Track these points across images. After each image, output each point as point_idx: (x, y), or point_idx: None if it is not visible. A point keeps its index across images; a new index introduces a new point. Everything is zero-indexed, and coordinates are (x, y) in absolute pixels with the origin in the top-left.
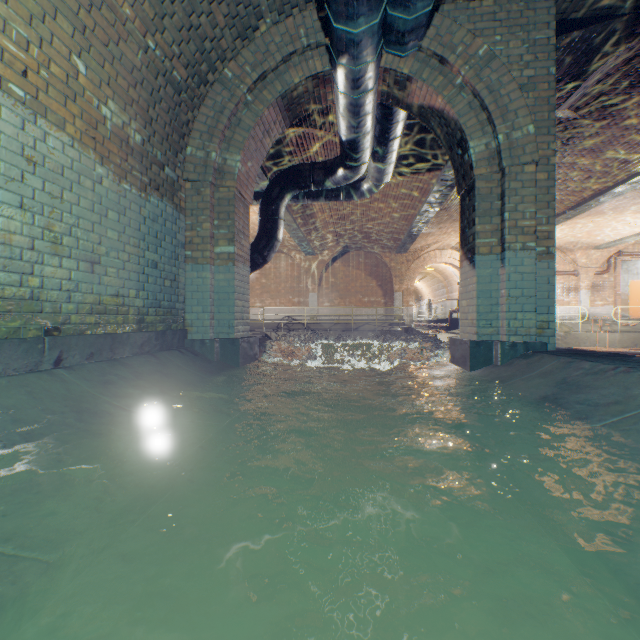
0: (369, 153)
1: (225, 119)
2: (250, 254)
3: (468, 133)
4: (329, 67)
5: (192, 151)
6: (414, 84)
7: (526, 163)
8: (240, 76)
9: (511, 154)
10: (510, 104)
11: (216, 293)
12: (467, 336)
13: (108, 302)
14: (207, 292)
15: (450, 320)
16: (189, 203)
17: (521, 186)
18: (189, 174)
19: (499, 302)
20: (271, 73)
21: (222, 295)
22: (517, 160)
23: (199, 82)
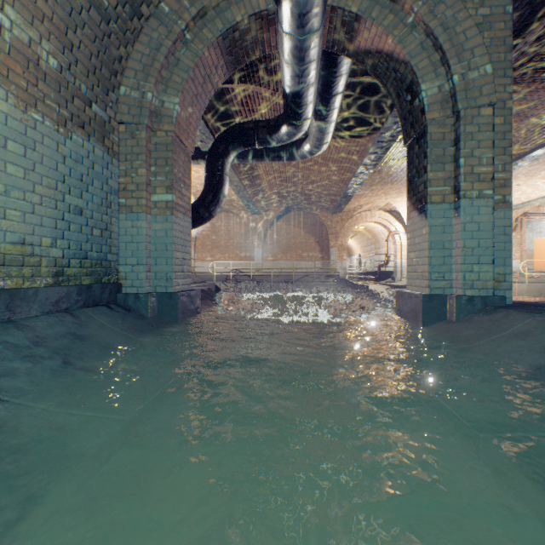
0: (312, 108)
1: (162, 57)
2: (196, 208)
3: (420, 75)
4: (273, 4)
5: (126, 91)
6: (362, 24)
7: (483, 105)
8: (178, 11)
9: (467, 96)
10: (466, 42)
11: (153, 244)
12: (416, 289)
13: (8, 251)
14: (142, 242)
15: (379, 272)
16: (123, 147)
17: (477, 130)
18: (123, 116)
19: (452, 254)
20: (211, 10)
21: (159, 246)
22: (473, 102)
23: (131, 13)
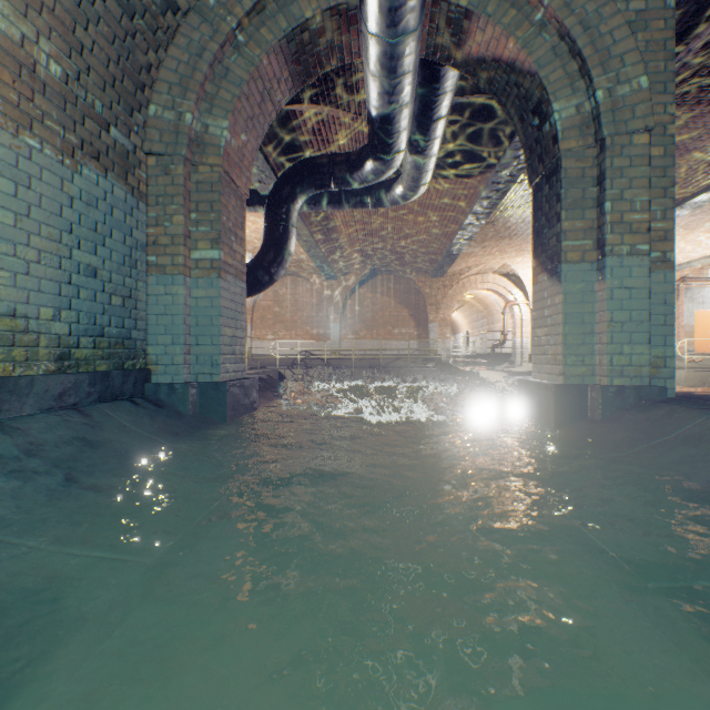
0: (406, 138)
1: (205, 65)
2: (252, 270)
3: (551, 91)
4: None
5: (157, 111)
6: (474, 23)
7: (636, 131)
8: (226, 3)
9: (615, 118)
10: (614, 46)
11: (194, 317)
12: (546, 377)
13: None
14: (179, 315)
15: (492, 355)
16: (153, 187)
17: (629, 164)
18: (152, 144)
19: (595, 330)
20: (272, 2)
21: (202, 320)
22: (623, 127)
23: (164, 5)
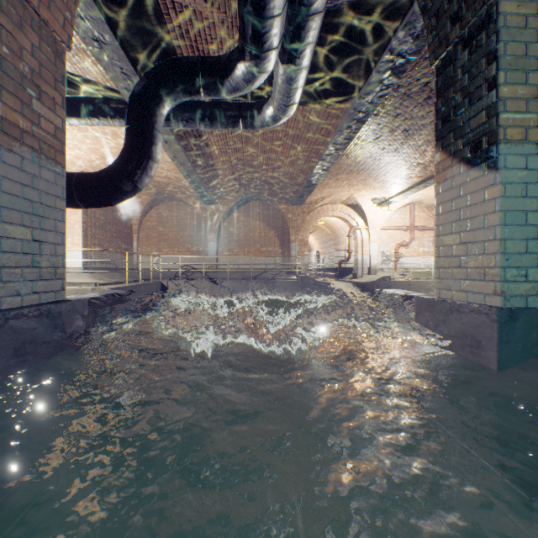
0: (280, 31)
1: None
2: (111, 175)
3: None
4: None
5: None
6: None
7: None
8: None
9: None
10: None
11: None
12: (464, 296)
13: None
14: None
15: (339, 269)
16: None
17: None
18: None
19: None
20: None
21: None
22: None
23: None
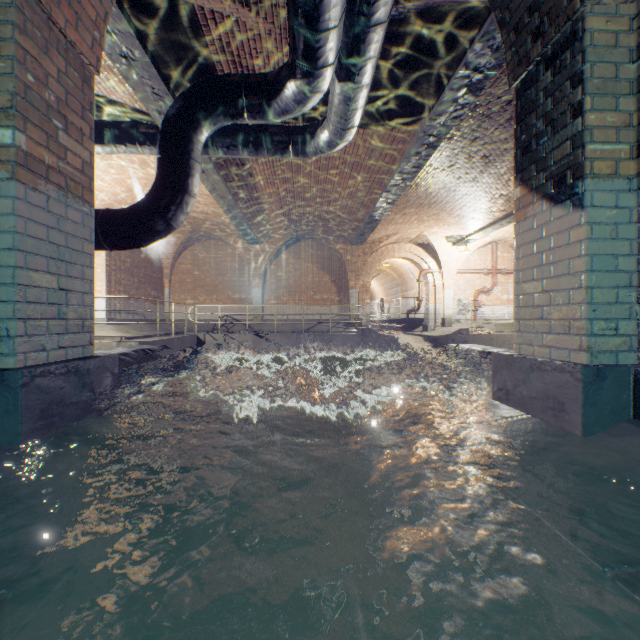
0: (336, 45)
1: None
2: (141, 212)
3: None
4: None
5: None
6: None
7: None
8: None
9: None
10: None
11: None
12: (546, 353)
13: None
14: None
15: (407, 320)
16: None
17: None
18: None
19: (633, 281)
20: None
21: None
22: None
23: None
